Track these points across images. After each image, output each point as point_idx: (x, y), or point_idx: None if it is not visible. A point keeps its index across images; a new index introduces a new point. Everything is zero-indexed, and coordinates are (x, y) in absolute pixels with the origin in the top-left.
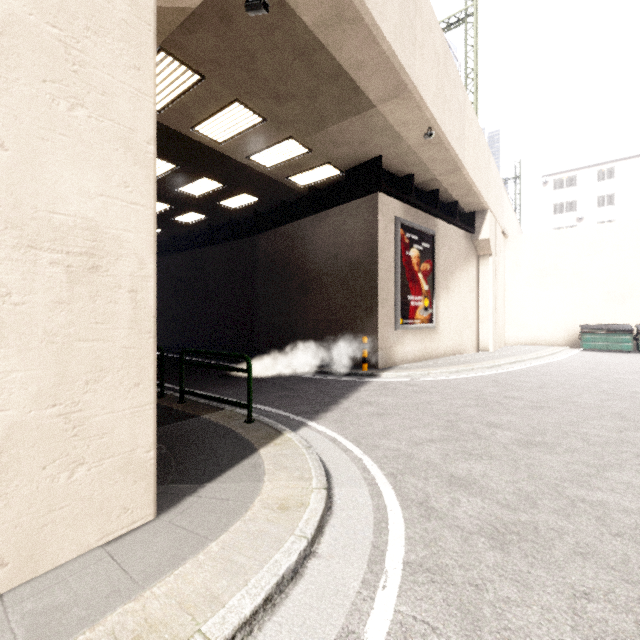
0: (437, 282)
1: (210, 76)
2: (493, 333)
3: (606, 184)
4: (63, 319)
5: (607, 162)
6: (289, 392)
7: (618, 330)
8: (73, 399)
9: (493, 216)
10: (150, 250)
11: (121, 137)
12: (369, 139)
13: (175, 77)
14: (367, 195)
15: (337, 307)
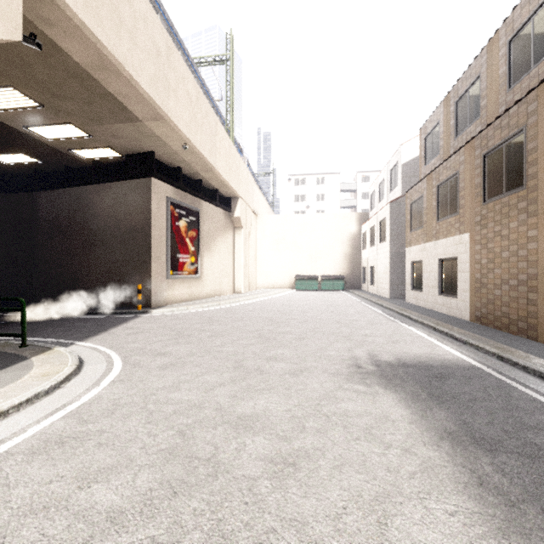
0: (202, 245)
1: None
2: (244, 281)
3: (320, 187)
4: None
5: (321, 174)
6: (66, 328)
7: (312, 278)
8: None
9: (244, 202)
10: None
11: None
12: (142, 139)
13: None
14: (143, 178)
15: (119, 262)
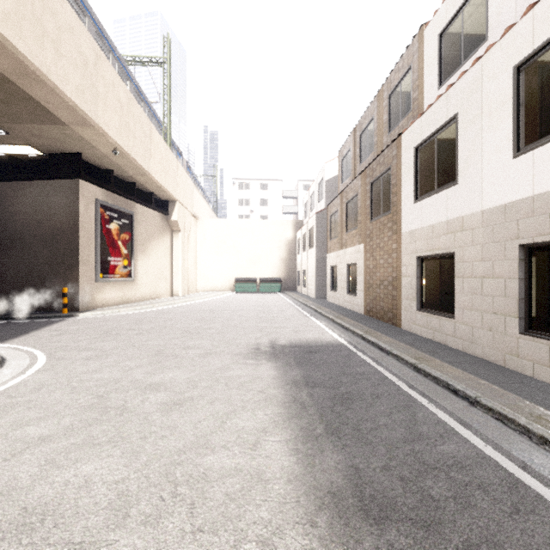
0: (136, 248)
1: None
2: (182, 284)
3: (264, 193)
4: None
5: (265, 179)
6: None
7: (251, 281)
8: None
9: (182, 205)
10: None
11: None
12: (67, 141)
13: None
14: (69, 179)
15: (41, 264)
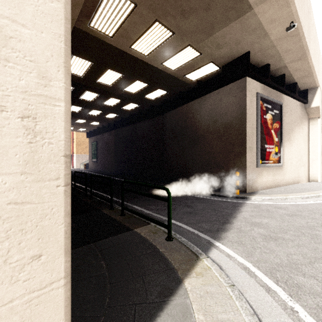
0: (283, 136)
1: (140, 3)
2: (320, 169)
3: None
4: None
5: None
6: (191, 209)
7: None
8: None
9: (320, 91)
10: (58, 61)
11: None
12: (242, 39)
13: (119, 8)
14: (237, 80)
15: (216, 153)
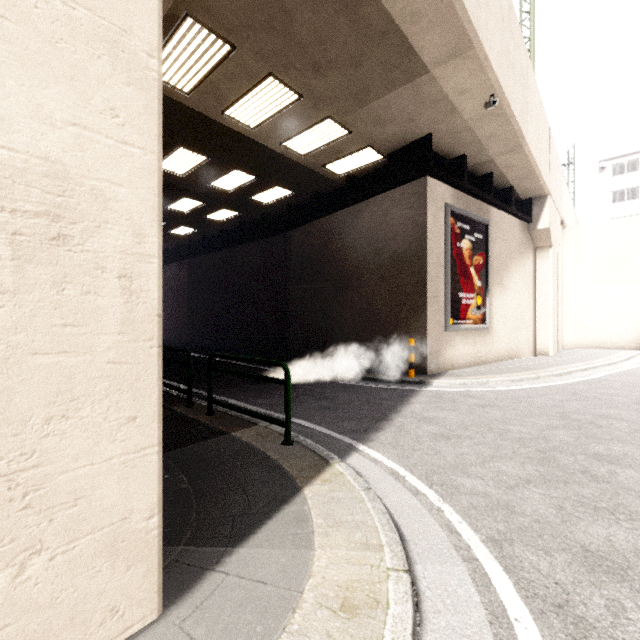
0: (490, 277)
1: (242, 45)
2: (553, 335)
3: None
4: (5, 319)
5: None
6: (329, 402)
7: None
8: (23, 448)
9: (553, 203)
10: (152, 215)
11: (106, 38)
12: (418, 114)
13: (204, 49)
14: (413, 180)
15: (378, 306)
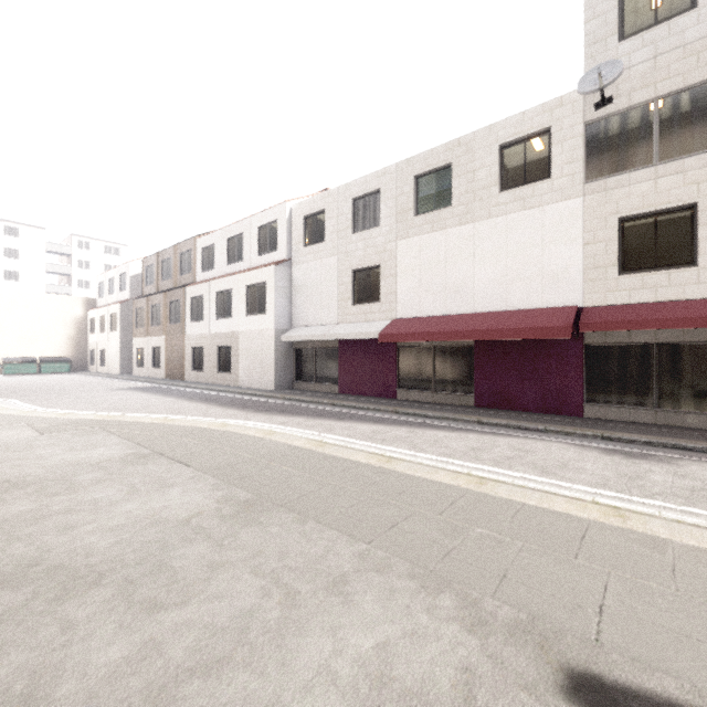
0: None
1: None
2: None
3: (13, 240)
4: None
5: (14, 222)
6: None
7: (29, 361)
8: None
9: None
10: None
11: None
12: None
13: None
14: None
15: None
